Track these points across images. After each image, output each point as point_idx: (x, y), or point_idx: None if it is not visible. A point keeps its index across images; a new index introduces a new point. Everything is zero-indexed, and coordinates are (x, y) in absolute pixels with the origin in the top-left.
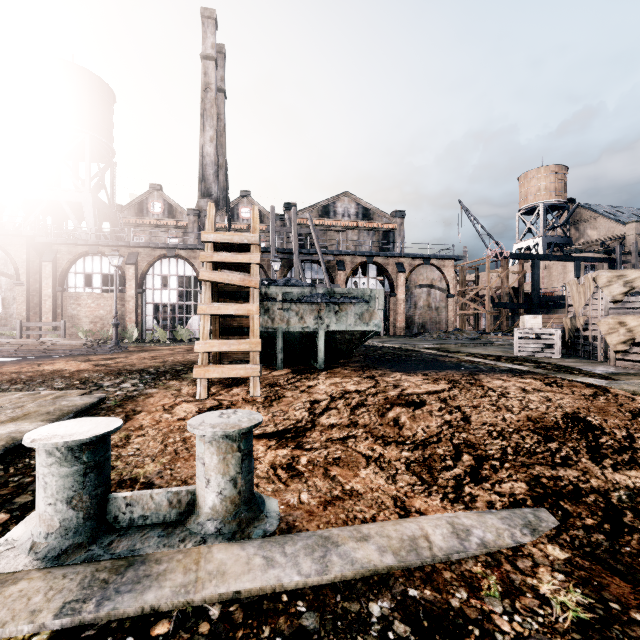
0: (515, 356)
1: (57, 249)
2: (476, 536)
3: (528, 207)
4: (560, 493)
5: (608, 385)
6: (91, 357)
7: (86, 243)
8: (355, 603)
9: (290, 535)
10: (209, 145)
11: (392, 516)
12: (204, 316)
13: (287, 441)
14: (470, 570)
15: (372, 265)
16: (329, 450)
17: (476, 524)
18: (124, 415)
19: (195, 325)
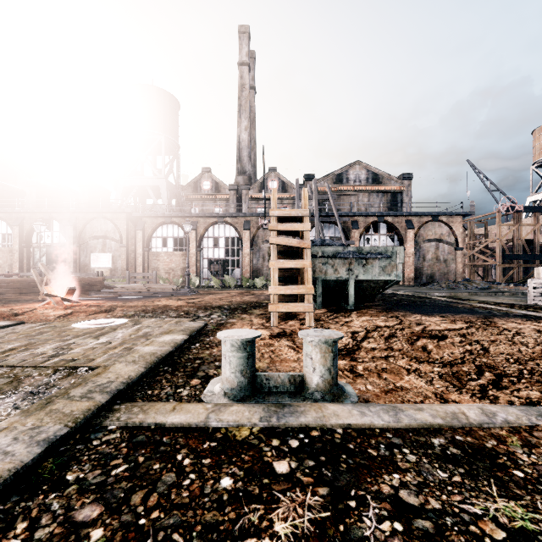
0: (529, 304)
1: (145, 221)
2: (500, 417)
3: None
4: None
5: None
6: (179, 297)
7: (164, 215)
8: (422, 437)
9: (369, 404)
10: (244, 133)
11: (435, 402)
12: (273, 269)
13: (343, 356)
14: (497, 432)
15: (382, 223)
16: (376, 363)
17: (500, 411)
18: None
19: (237, 275)
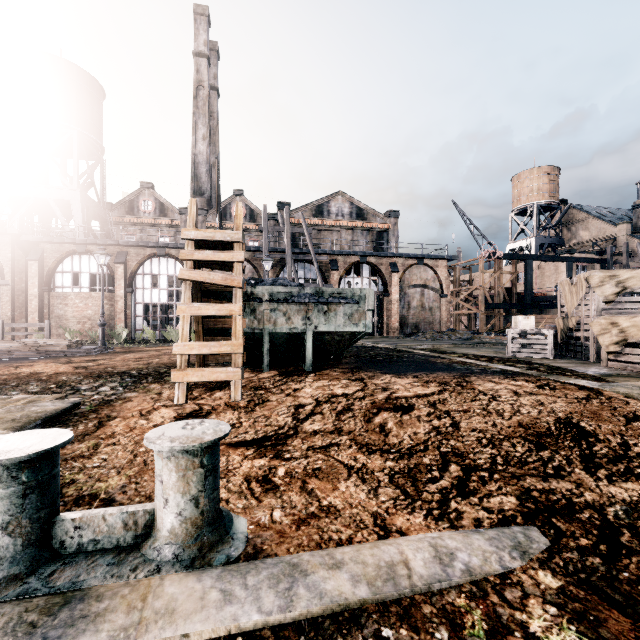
0: (508, 357)
1: (43, 248)
2: (461, 561)
3: (521, 208)
4: (552, 509)
5: (601, 387)
6: (73, 359)
7: (73, 242)
8: None
9: (255, 562)
10: (201, 143)
11: (370, 537)
12: (183, 317)
13: (266, 450)
14: (453, 603)
15: (365, 265)
16: (309, 460)
17: (461, 546)
18: (97, 421)
19: None
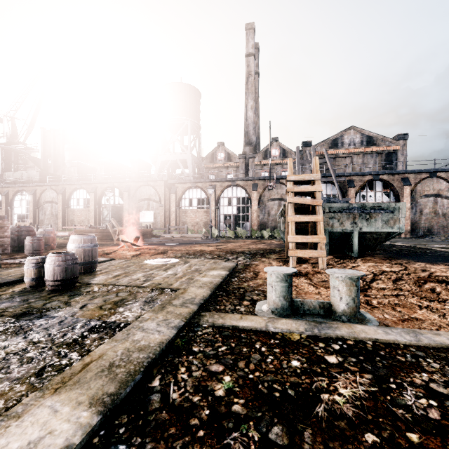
0: None
1: (177, 186)
2: None
3: None
4: None
5: None
6: (208, 244)
7: (190, 182)
8: (442, 353)
9: (390, 327)
10: (250, 111)
11: None
12: (291, 222)
13: None
14: None
15: (378, 181)
16: (388, 299)
17: None
18: (253, 272)
19: (247, 228)
